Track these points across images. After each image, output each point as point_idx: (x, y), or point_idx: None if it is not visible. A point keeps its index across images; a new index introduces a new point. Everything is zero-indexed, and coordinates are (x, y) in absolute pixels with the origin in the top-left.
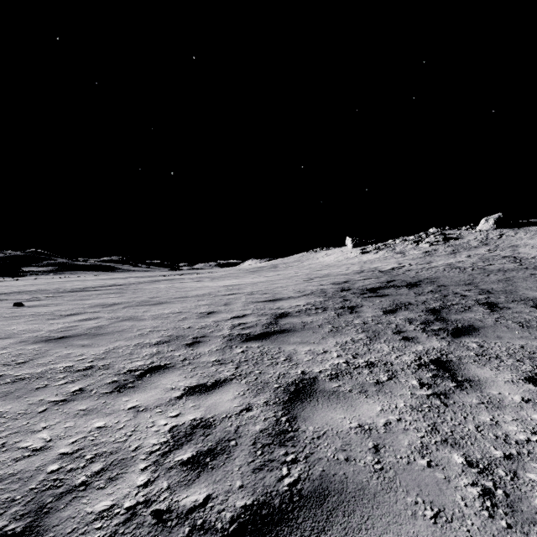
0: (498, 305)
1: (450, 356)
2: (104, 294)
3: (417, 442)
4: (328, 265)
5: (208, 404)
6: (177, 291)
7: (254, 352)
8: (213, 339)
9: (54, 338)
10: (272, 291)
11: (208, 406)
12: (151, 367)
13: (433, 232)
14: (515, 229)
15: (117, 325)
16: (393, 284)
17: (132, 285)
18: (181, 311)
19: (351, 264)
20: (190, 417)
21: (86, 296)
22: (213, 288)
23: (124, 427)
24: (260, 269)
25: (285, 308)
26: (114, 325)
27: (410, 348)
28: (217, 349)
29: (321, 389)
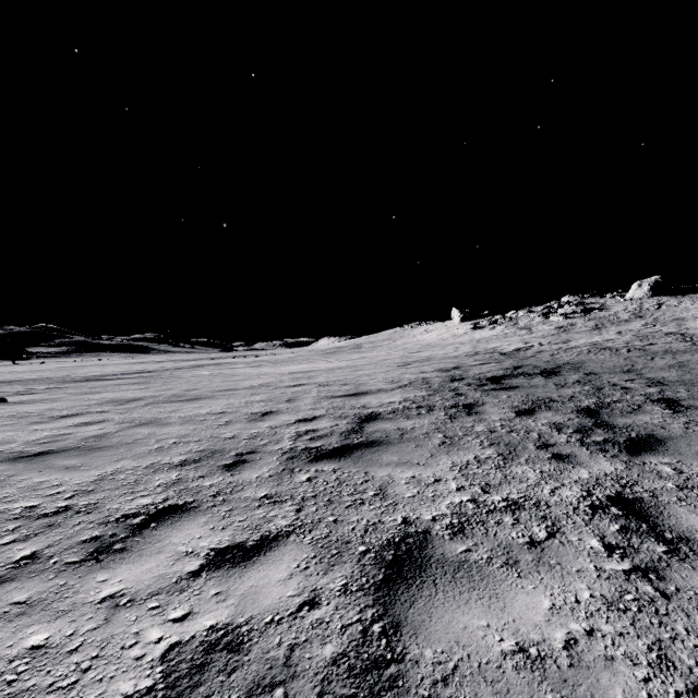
0: (681, 403)
1: (637, 489)
2: (124, 384)
3: (641, 695)
4: (429, 345)
5: (243, 589)
6: (224, 381)
7: (327, 481)
8: (266, 456)
9: (27, 455)
10: (354, 381)
11: (242, 595)
12: (162, 508)
13: (568, 301)
14: (678, 297)
15: (127, 432)
16: (522, 372)
17: (165, 372)
18: (225, 411)
19: (461, 344)
20: (207, 622)
21: (97, 388)
22: (274, 376)
23: (81, 647)
24: (339, 350)
25: (374, 406)
26: (124, 432)
27: (569, 474)
28: (271, 474)
29: (439, 557)
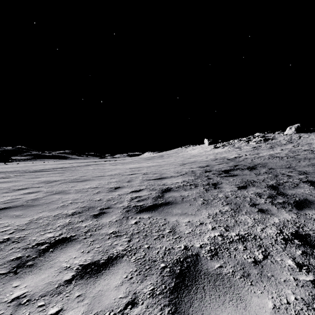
0: None
1: (306, 229)
2: (52, 173)
3: None
4: (194, 155)
5: (94, 292)
6: (99, 172)
7: (145, 224)
8: (115, 210)
9: None
10: (159, 172)
11: (93, 297)
12: (58, 239)
13: (257, 135)
14: (308, 133)
15: (48, 197)
16: (238, 168)
17: (72, 168)
18: (97, 187)
19: (208, 155)
20: None
21: (39, 175)
22: (122, 169)
23: None
24: (153, 158)
25: (169, 184)
26: (46, 197)
27: (269, 220)
28: (116, 220)
29: (205, 271)
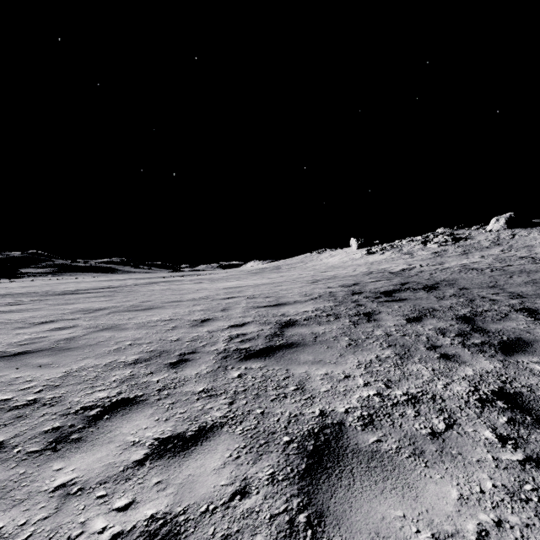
0: (539, 312)
1: (516, 385)
2: (93, 297)
3: None
4: (333, 266)
5: (182, 478)
6: (172, 294)
7: (255, 377)
8: (204, 356)
9: (9, 354)
10: (275, 294)
11: (181, 484)
12: (115, 401)
13: (441, 233)
14: (528, 229)
15: (92, 336)
16: (408, 287)
17: (126, 287)
18: (172, 318)
19: (358, 265)
20: (148, 511)
21: (72, 300)
22: (212, 290)
23: (30, 538)
24: (262, 271)
25: (291, 314)
26: (89, 336)
27: (457, 372)
28: (208, 371)
29: (354, 447)
